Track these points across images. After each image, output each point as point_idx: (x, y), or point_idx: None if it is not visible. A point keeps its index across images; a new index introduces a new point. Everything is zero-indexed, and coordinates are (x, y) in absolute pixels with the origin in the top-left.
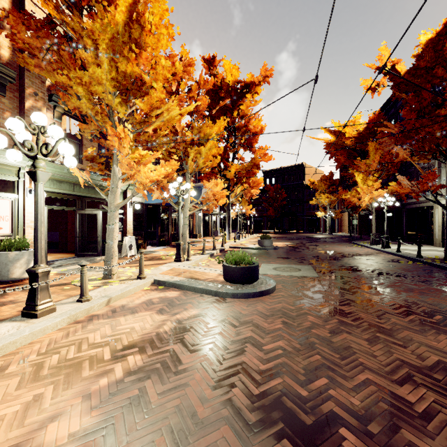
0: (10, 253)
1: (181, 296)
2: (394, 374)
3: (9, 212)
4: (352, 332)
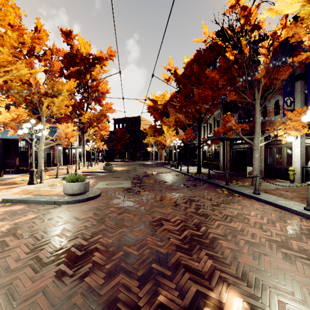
0: None
1: (25, 208)
2: (137, 226)
3: None
4: (130, 212)
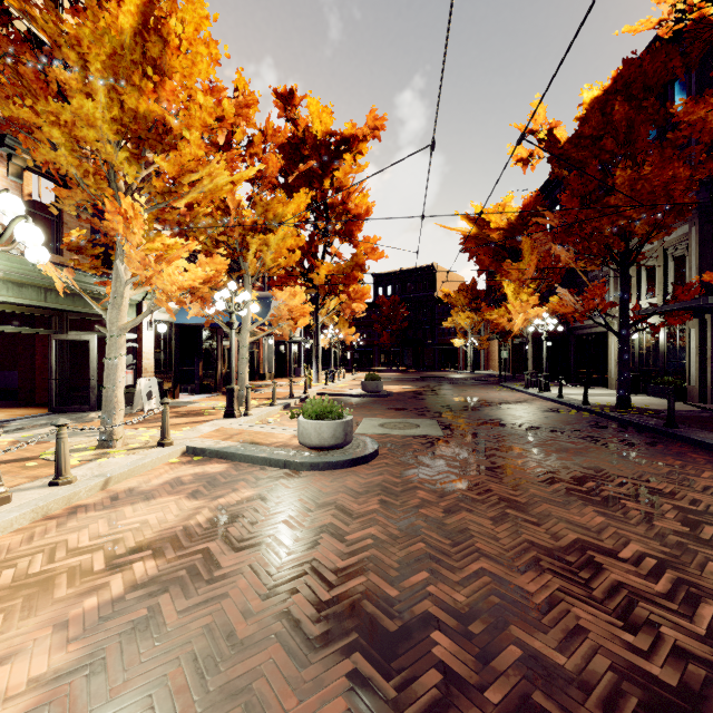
0: None
1: (229, 471)
2: (518, 559)
3: None
4: (474, 509)
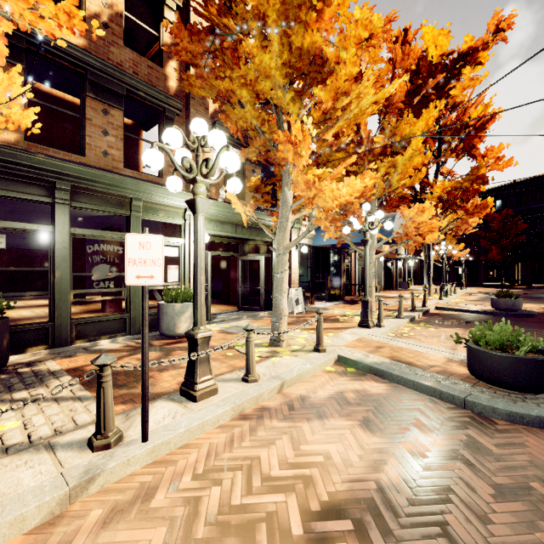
0: (176, 305)
1: (392, 395)
2: None
3: (161, 254)
4: None
